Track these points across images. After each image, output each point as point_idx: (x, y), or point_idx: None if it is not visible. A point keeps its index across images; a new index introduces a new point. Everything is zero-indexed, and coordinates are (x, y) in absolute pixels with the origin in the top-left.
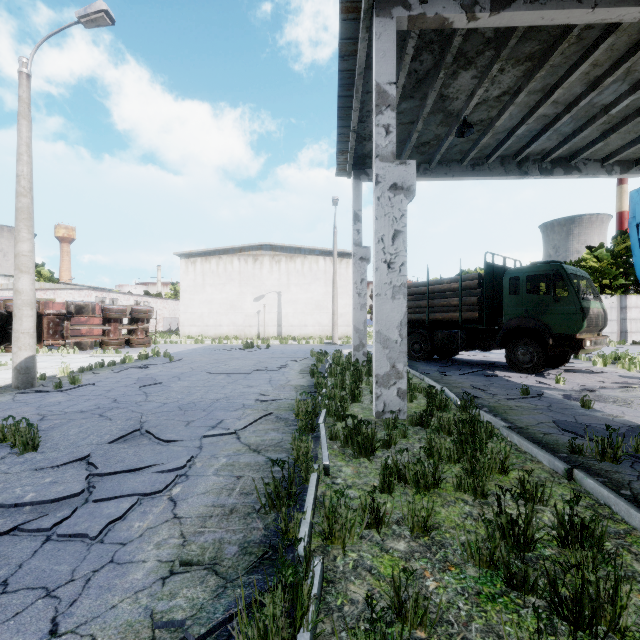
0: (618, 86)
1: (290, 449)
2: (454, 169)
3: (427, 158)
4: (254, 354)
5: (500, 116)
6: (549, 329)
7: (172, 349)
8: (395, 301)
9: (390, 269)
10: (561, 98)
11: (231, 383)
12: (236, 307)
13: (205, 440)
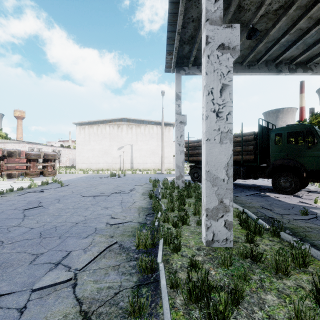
0: None
1: (126, 311)
2: (237, 68)
3: None
4: (115, 180)
5: (274, 26)
6: (303, 166)
7: (68, 177)
8: (222, 145)
9: (218, 117)
10: (315, 14)
11: (93, 205)
12: (107, 153)
13: (36, 292)
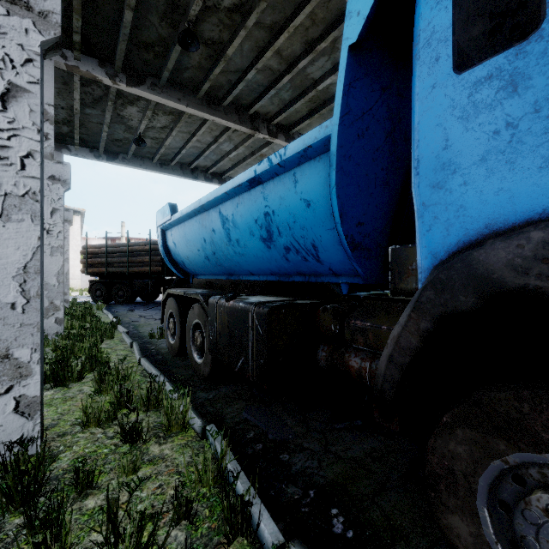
0: (229, 144)
1: None
2: (147, 163)
3: (124, 150)
4: None
5: (166, 140)
6: None
7: None
8: (54, 257)
9: (49, 235)
10: (202, 140)
11: None
12: None
13: None
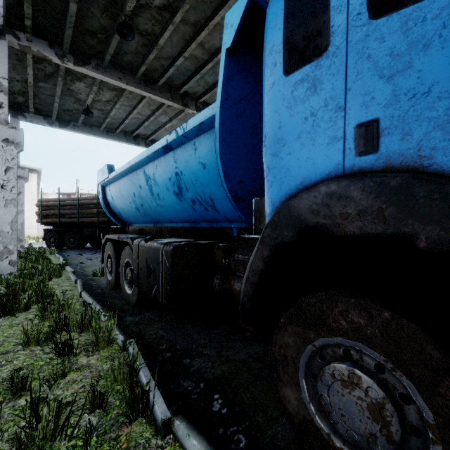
0: (165, 117)
1: None
2: (95, 130)
3: (75, 119)
4: None
5: (111, 111)
6: None
7: None
8: (7, 208)
9: (3, 189)
10: (142, 113)
11: None
12: None
13: None
